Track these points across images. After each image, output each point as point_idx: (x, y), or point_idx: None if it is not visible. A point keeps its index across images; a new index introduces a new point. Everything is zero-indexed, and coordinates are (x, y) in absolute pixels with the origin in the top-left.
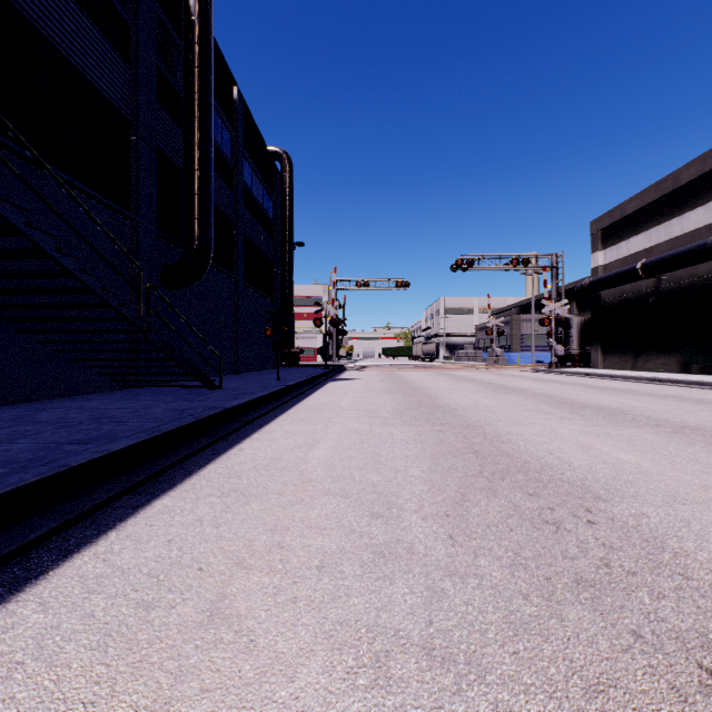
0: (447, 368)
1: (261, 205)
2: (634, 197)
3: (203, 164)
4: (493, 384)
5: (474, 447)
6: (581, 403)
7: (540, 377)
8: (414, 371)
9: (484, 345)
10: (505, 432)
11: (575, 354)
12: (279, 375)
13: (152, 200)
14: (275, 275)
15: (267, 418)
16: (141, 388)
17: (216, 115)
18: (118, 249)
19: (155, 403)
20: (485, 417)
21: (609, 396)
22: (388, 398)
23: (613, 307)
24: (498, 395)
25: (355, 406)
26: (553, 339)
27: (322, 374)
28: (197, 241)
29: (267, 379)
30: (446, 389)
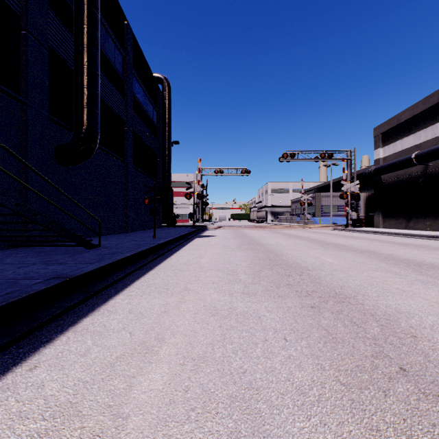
0: (276, 228)
1: (148, 113)
2: (407, 109)
3: (89, 63)
4: (317, 240)
5: (389, 354)
6: (410, 260)
7: (344, 234)
8: (254, 229)
9: (297, 212)
10: (391, 309)
11: (362, 218)
12: (158, 233)
13: (44, 89)
14: (158, 163)
15: (122, 284)
16: (30, 247)
17: (109, 38)
18: (6, 126)
19: (7, 267)
20: (345, 281)
21: (421, 252)
22: (242, 255)
23: (390, 186)
24: (331, 251)
25: (213, 265)
26: (349, 208)
27: (190, 232)
28: (85, 126)
29: (146, 237)
30: (285, 245)
